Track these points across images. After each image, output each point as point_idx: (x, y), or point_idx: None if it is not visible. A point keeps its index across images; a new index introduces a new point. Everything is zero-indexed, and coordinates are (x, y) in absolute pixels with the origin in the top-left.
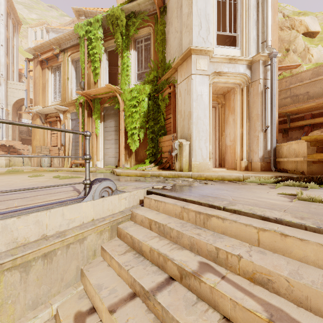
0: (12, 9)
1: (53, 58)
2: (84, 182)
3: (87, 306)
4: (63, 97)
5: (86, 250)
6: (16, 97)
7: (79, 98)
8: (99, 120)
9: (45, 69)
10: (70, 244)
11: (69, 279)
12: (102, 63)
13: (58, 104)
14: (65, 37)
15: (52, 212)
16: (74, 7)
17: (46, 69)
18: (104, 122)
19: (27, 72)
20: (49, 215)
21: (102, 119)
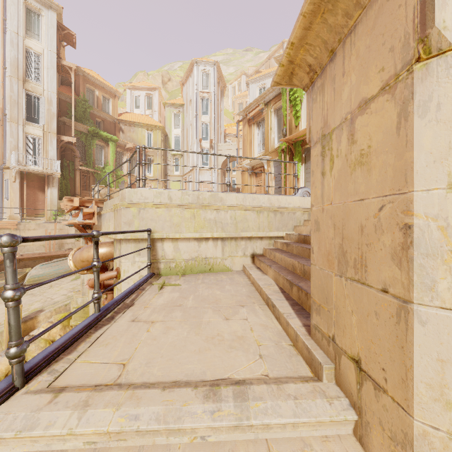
0: (220, 77)
1: (258, 114)
2: (294, 188)
3: (297, 233)
4: (266, 147)
5: (296, 219)
6: (223, 157)
7: (281, 145)
8: (300, 163)
9: (252, 126)
10: (289, 212)
11: (289, 228)
12: (303, 105)
13: (262, 155)
14: (269, 91)
15: (282, 197)
16: (276, 56)
17: (252, 126)
18: (305, 164)
19: (238, 133)
20: (281, 198)
21: (303, 161)
